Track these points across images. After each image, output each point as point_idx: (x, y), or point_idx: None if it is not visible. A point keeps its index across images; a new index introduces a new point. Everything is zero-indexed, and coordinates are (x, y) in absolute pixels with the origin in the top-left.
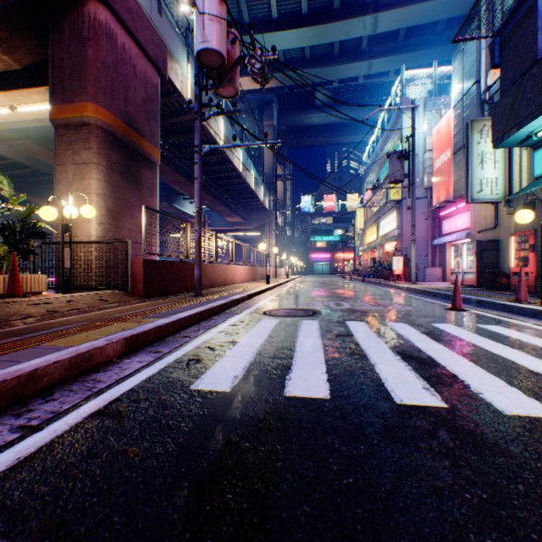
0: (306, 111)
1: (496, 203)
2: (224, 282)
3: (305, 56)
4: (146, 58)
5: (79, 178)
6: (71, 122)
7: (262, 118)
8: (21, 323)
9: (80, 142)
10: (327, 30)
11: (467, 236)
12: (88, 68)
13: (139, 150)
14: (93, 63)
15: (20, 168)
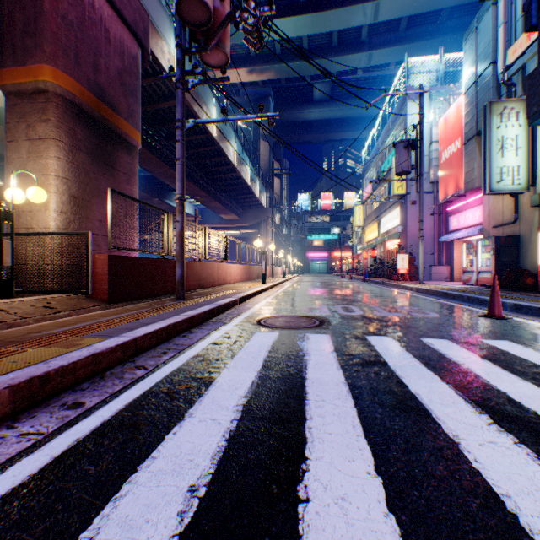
0: (304, 106)
1: (516, 195)
2: (215, 282)
3: (302, 46)
4: (123, 23)
5: (34, 157)
6: (24, 89)
7: (259, 112)
8: None
9: (36, 113)
10: (326, 18)
11: (480, 232)
12: (44, 22)
13: (113, 128)
14: (51, 17)
15: (1, 160)
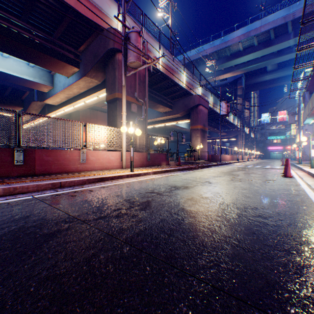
0: (261, 75)
1: None
2: (223, 160)
3: (257, 58)
4: (205, 109)
5: (196, 139)
6: (194, 129)
7: (236, 84)
8: (203, 163)
9: (196, 132)
10: (267, 50)
11: None
12: (198, 119)
13: (204, 130)
14: (199, 117)
15: None
